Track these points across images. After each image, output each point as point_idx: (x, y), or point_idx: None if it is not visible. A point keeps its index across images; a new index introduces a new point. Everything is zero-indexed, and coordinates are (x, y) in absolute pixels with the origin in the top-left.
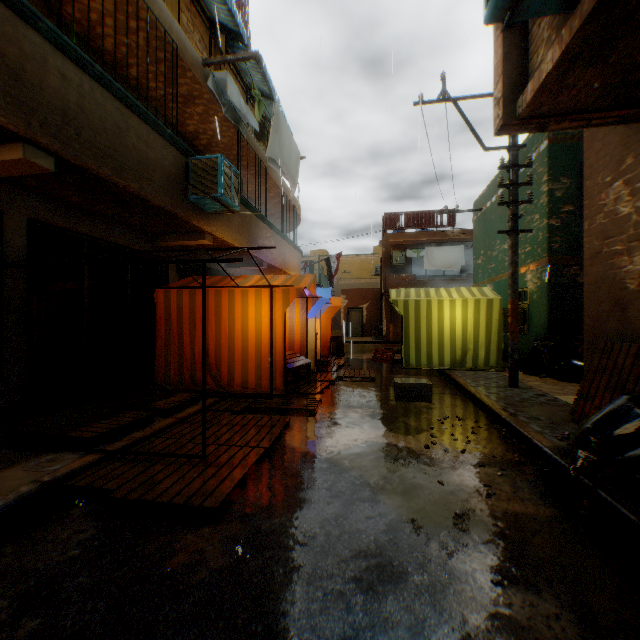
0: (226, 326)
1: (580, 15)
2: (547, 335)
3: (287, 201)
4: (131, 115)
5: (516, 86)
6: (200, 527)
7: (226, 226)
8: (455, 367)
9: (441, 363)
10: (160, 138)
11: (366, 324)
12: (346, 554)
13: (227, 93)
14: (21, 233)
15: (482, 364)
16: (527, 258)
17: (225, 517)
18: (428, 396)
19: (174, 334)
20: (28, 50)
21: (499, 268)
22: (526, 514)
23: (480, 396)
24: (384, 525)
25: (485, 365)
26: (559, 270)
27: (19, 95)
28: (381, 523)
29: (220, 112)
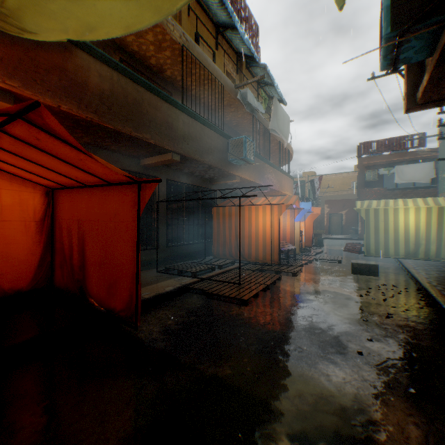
0: (247, 226)
1: (431, 64)
2: None
3: (283, 147)
4: (205, 128)
5: (415, 85)
6: (240, 306)
7: (246, 171)
8: (408, 257)
9: (395, 253)
10: (216, 134)
11: (344, 225)
12: (300, 322)
13: (247, 100)
14: (163, 186)
15: (432, 256)
16: None
17: (250, 305)
18: (375, 272)
19: (221, 230)
20: (173, 116)
21: None
22: (406, 326)
23: (415, 275)
24: (321, 318)
25: (435, 257)
26: None
27: (171, 135)
28: (320, 317)
29: (243, 108)
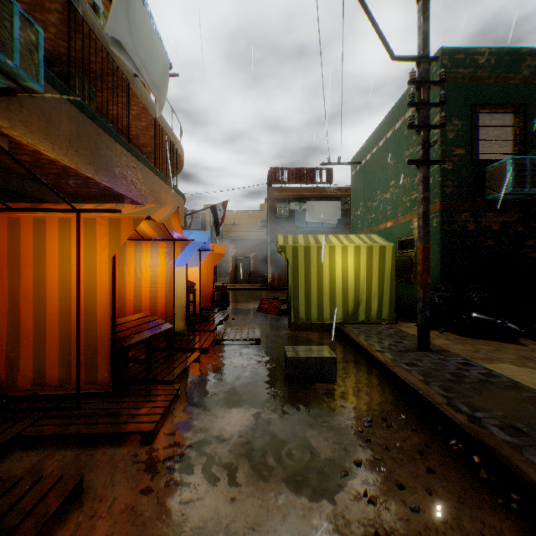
0: (6, 280)
1: None
2: (440, 285)
3: (164, 136)
4: None
5: None
6: None
7: (41, 129)
8: (347, 320)
9: (333, 316)
10: None
11: (253, 272)
12: None
13: None
14: None
15: (375, 316)
16: (414, 205)
17: None
18: (331, 373)
19: None
20: None
21: (381, 217)
22: None
23: (400, 372)
24: None
25: (378, 317)
26: (451, 216)
27: None
28: None
29: None
